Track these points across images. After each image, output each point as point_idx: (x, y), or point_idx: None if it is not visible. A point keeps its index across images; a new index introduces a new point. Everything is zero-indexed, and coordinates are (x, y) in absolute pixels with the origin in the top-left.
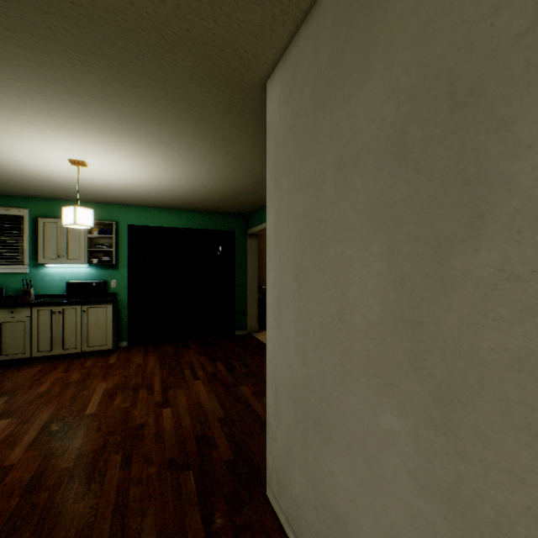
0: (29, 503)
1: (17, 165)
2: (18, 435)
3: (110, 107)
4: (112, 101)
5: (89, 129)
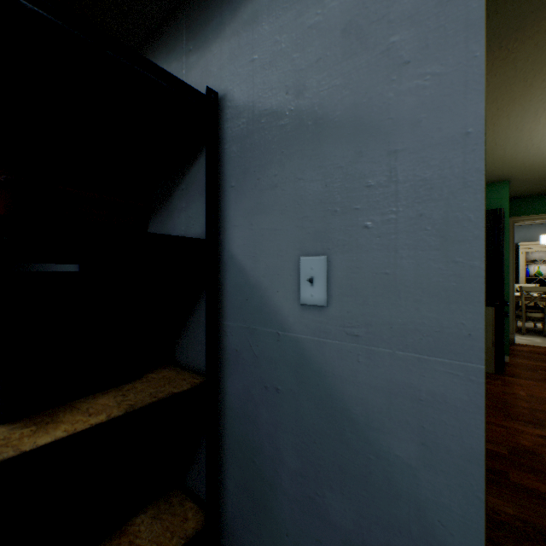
0: (517, 406)
1: None
2: None
3: None
4: (536, 109)
5: None
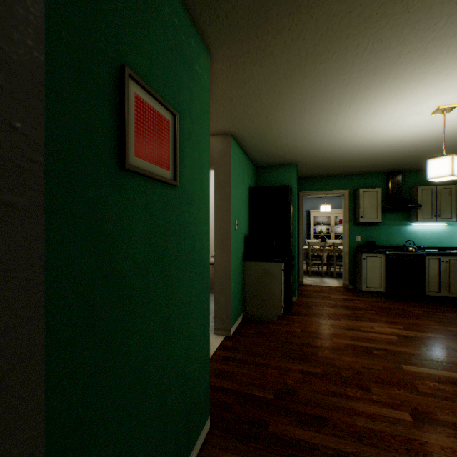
0: (292, 344)
1: (449, 130)
2: (367, 340)
3: (309, 107)
4: (300, 107)
5: (353, 110)
